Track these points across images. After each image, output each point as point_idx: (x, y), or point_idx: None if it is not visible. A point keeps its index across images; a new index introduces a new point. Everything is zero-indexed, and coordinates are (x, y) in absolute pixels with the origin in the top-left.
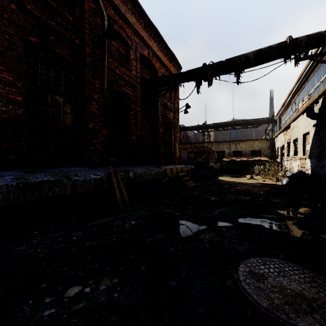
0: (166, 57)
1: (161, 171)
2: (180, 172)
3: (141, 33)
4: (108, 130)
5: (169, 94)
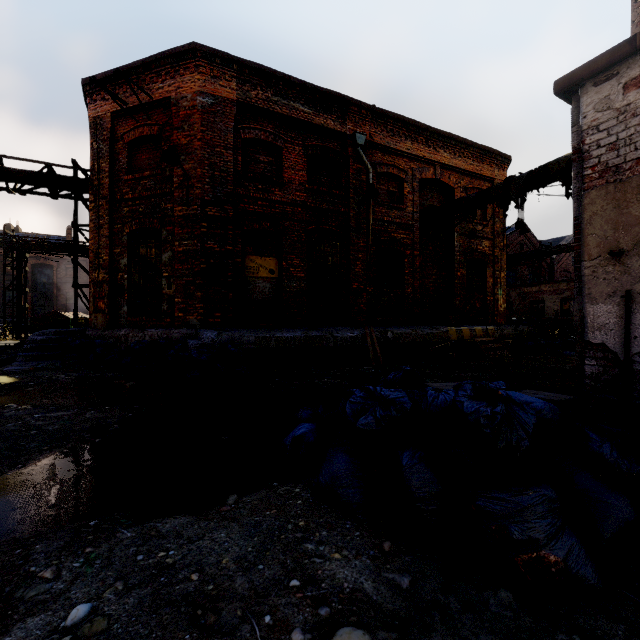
0: (472, 159)
1: (437, 334)
2: (480, 337)
3: (421, 154)
4: (375, 287)
5: (481, 211)
